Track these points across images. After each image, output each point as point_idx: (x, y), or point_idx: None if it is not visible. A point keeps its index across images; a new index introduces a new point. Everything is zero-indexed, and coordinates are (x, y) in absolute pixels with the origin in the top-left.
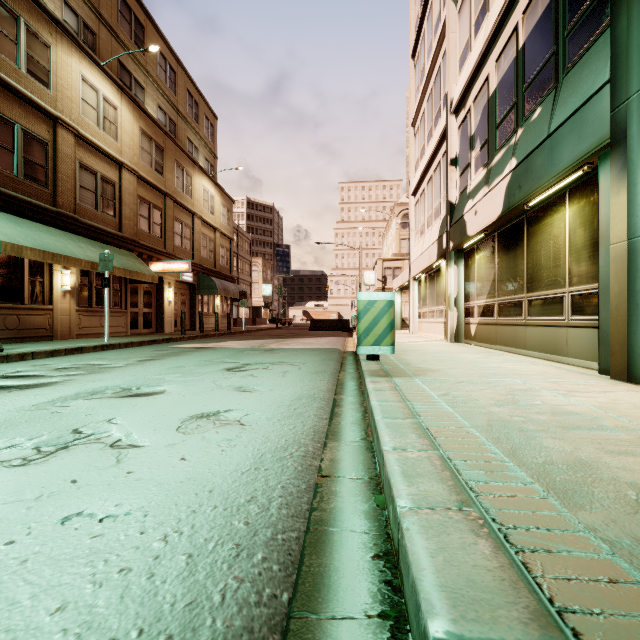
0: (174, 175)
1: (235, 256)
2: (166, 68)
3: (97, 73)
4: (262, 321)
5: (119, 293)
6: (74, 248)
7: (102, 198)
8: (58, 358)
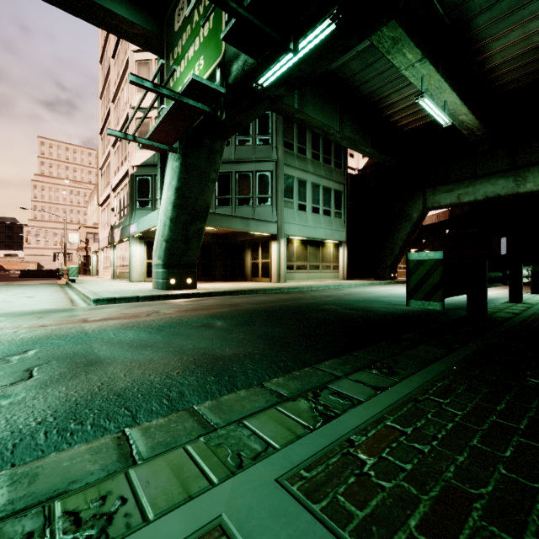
0: None
1: None
2: None
3: None
4: None
5: None
6: None
7: None
8: None
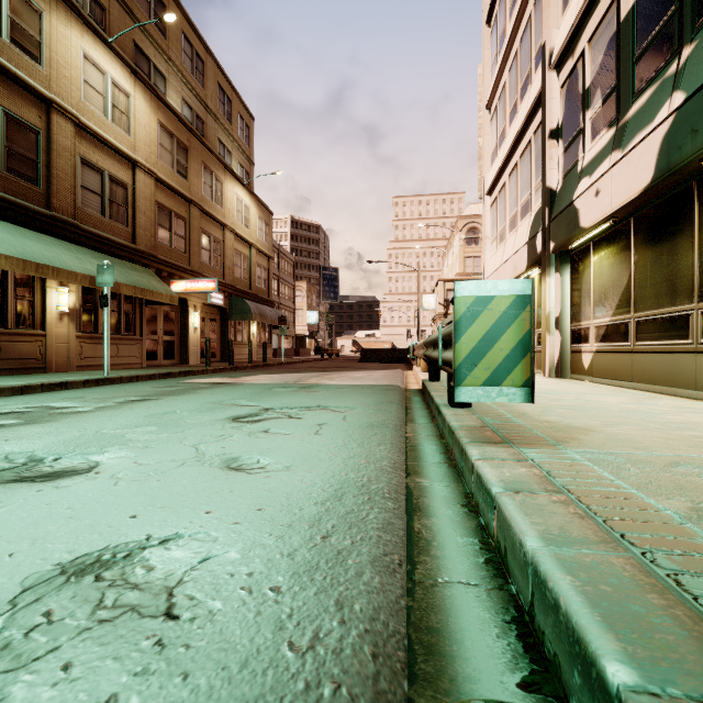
0: (201, 180)
1: (276, 279)
2: (192, 56)
3: (104, 51)
4: (306, 352)
5: (132, 317)
6: (69, 259)
7: (111, 202)
8: (21, 397)
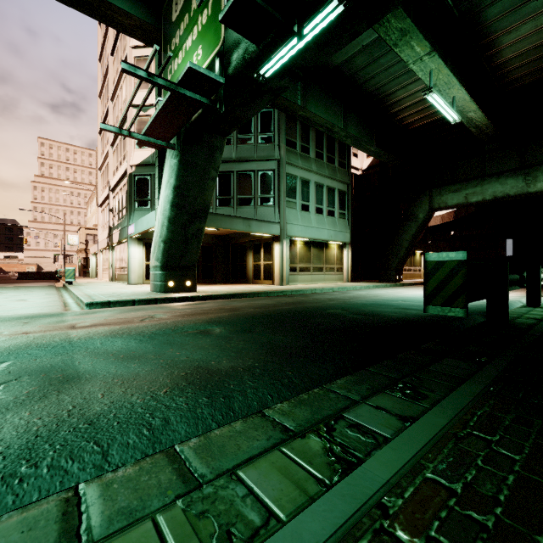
0: None
1: None
2: None
3: None
4: None
5: None
6: None
7: None
8: None
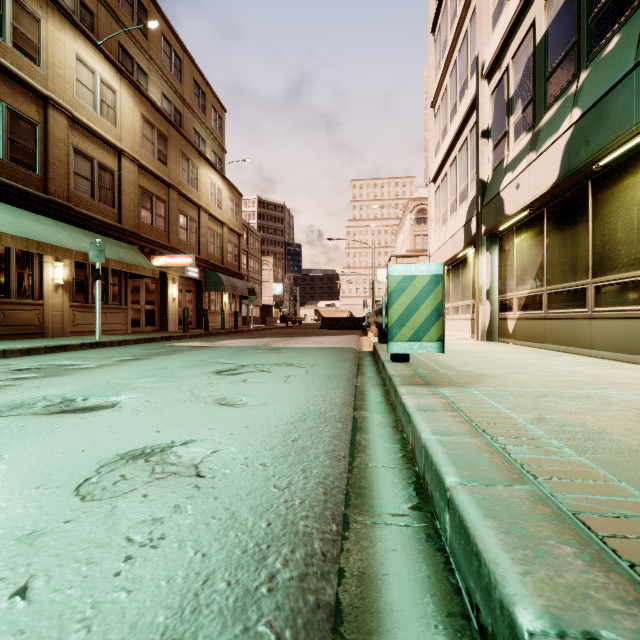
0: (179, 166)
1: (245, 254)
2: (171, 55)
3: (94, 53)
4: (272, 320)
5: (118, 288)
6: (64, 238)
7: (99, 187)
8: (30, 357)
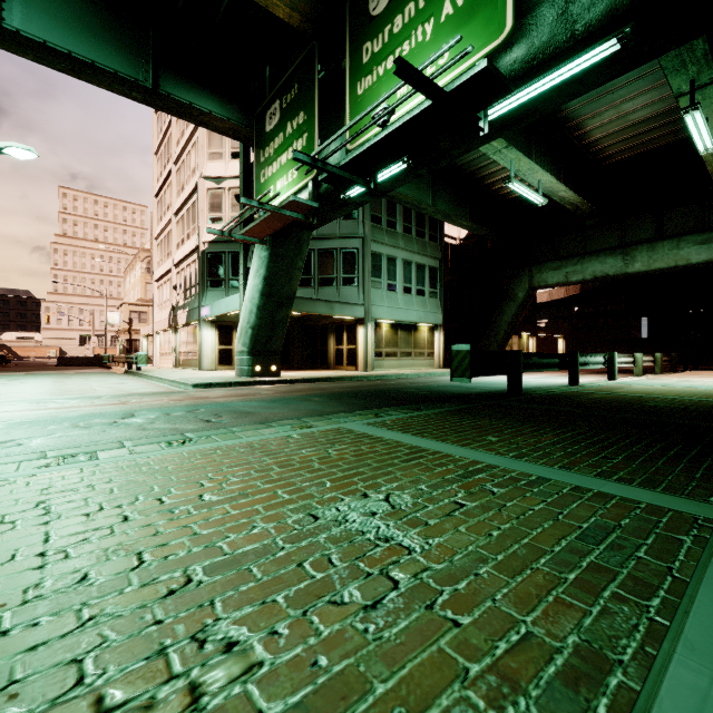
0: None
1: None
2: None
3: None
4: None
5: None
6: None
7: None
8: None
